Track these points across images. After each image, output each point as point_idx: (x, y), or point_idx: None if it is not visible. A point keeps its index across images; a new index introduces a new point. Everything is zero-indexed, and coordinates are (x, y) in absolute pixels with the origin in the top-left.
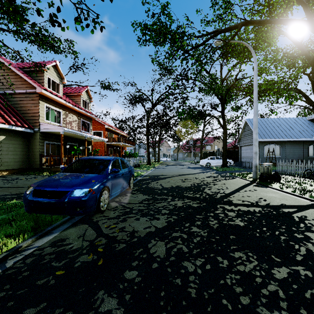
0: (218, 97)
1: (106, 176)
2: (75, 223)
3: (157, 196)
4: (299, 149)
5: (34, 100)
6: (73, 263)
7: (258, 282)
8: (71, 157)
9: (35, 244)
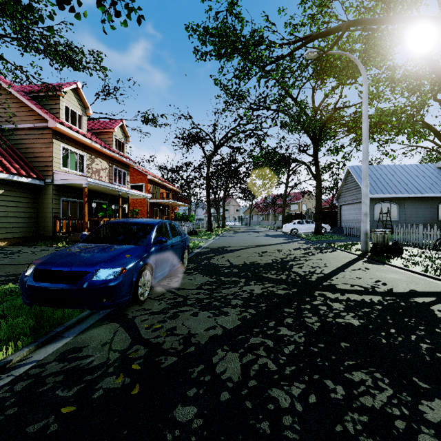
0: (308, 135)
1: (147, 249)
2: (100, 321)
3: (224, 278)
4: (424, 210)
5: (45, 139)
6: (91, 392)
7: (400, 429)
8: (99, 220)
9: (34, 356)
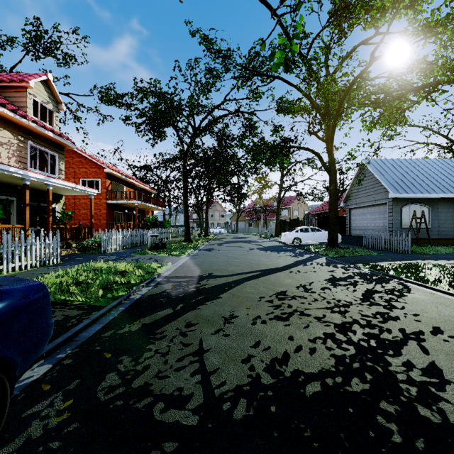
0: (319, 112)
1: None
2: None
3: None
4: None
5: None
6: None
7: None
8: None
9: None
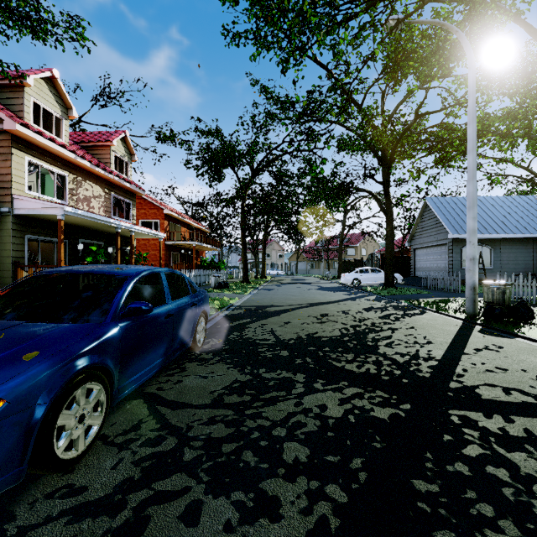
0: (376, 155)
1: (98, 331)
2: None
3: (265, 372)
4: (525, 254)
5: None
6: None
7: None
8: None
9: None
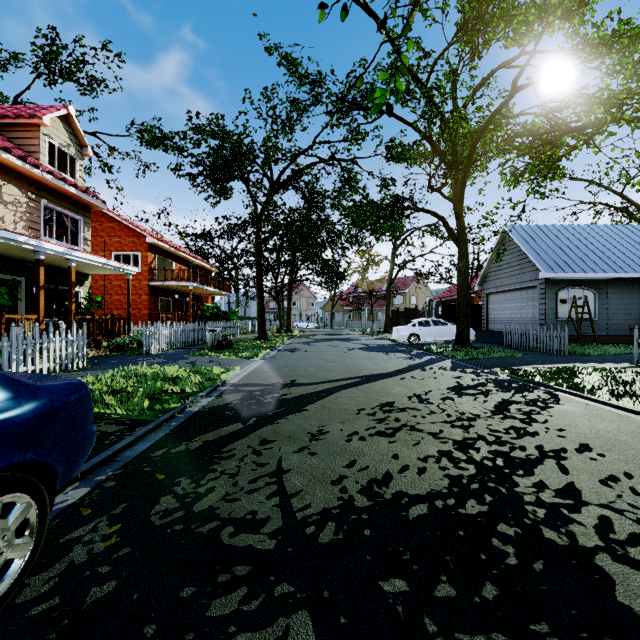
0: (444, 160)
1: None
2: None
3: None
4: (638, 301)
5: None
6: None
7: None
8: None
9: None
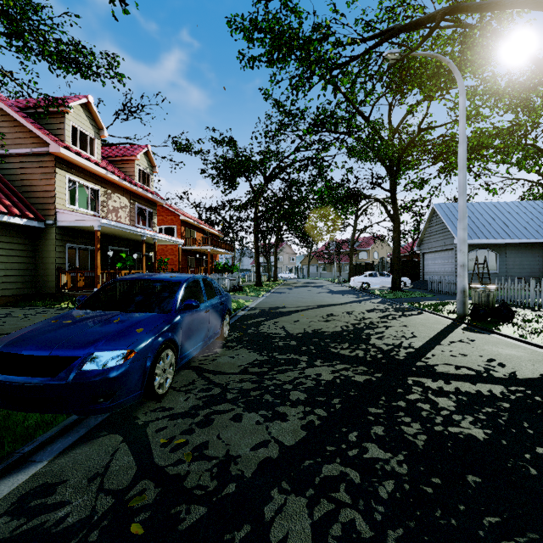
0: (383, 164)
1: (169, 318)
2: (95, 430)
3: (278, 354)
4: (530, 259)
5: (45, 168)
6: None
7: None
8: (116, 273)
9: None
